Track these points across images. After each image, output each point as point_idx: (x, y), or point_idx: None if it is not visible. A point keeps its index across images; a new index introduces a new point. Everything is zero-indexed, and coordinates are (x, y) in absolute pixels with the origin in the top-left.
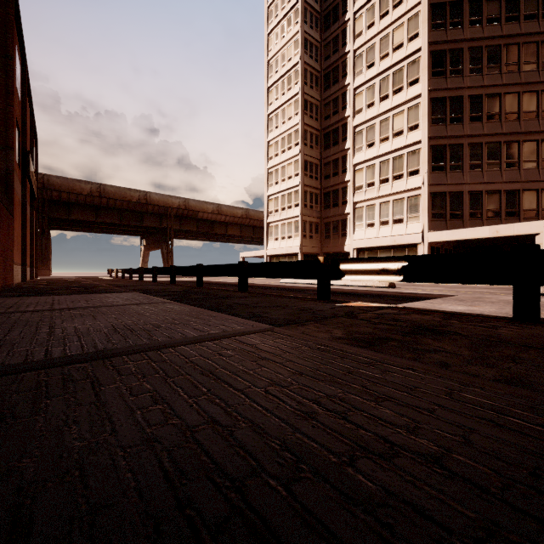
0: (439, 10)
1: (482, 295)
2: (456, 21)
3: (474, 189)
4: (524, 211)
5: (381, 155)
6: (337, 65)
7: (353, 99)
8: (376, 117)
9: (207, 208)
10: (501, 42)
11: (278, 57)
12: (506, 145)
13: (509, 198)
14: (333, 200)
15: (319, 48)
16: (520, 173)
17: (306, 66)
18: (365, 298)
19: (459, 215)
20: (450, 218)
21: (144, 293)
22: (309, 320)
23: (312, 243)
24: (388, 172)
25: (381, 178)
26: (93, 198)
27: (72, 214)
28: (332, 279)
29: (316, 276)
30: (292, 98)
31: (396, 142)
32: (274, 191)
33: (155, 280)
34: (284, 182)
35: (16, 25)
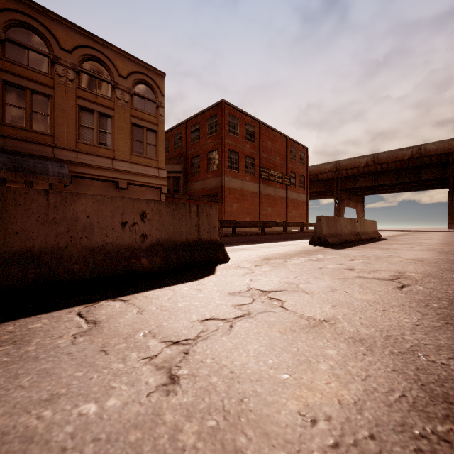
0: None
1: None
2: None
3: None
4: None
5: None
6: None
7: None
8: None
9: None
10: None
11: None
12: None
13: None
14: None
15: None
16: None
17: None
18: None
19: None
20: None
21: None
22: None
23: None
24: None
25: None
26: (368, 167)
27: (357, 183)
28: None
29: None
30: None
31: None
32: None
33: (283, 231)
34: None
35: (243, 114)
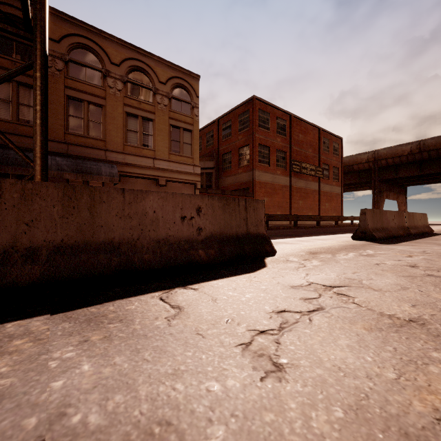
0: None
1: None
2: None
3: None
4: None
5: None
6: None
7: None
8: None
9: None
10: None
11: None
12: None
13: None
14: None
15: None
16: None
17: None
18: None
19: None
20: None
21: None
22: None
23: None
24: None
25: None
26: (413, 155)
27: (398, 173)
28: None
29: None
30: None
31: None
32: None
33: (317, 225)
34: None
35: (274, 108)
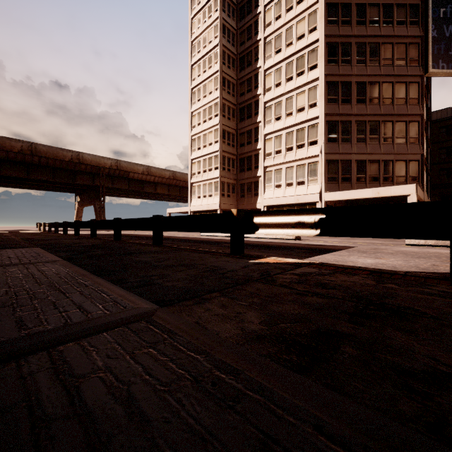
0: (333, 9)
1: (376, 246)
2: (346, 20)
3: (360, 158)
4: (396, 177)
5: (286, 127)
6: (251, 51)
7: (263, 78)
8: (282, 95)
9: (138, 169)
10: (379, 40)
11: (200, 39)
12: (383, 124)
13: (386, 166)
14: (247, 164)
15: (235, 35)
16: (394, 147)
17: (224, 49)
18: (277, 251)
19: (348, 179)
20: (341, 181)
21: (44, 249)
22: (215, 288)
23: (229, 201)
24: (292, 142)
25: (286, 146)
26: (24, 156)
27: (2, 170)
28: (246, 232)
29: (230, 230)
30: (213, 75)
31: (299, 117)
32: (196, 155)
33: (77, 234)
34: (205, 148)
35: None
